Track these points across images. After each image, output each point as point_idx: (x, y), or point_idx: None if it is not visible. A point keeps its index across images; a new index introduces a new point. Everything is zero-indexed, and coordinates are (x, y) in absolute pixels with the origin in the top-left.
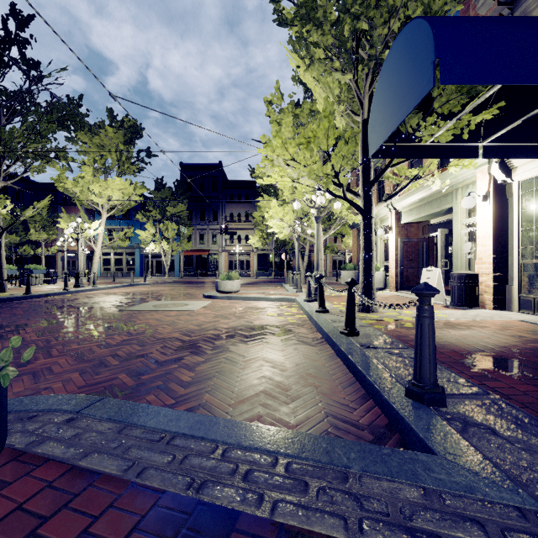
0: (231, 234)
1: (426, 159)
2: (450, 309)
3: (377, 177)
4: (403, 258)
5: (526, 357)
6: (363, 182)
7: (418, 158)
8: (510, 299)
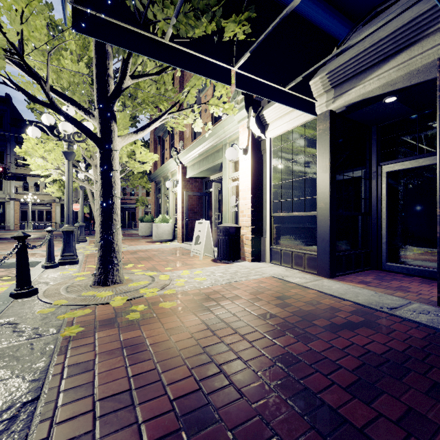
0: (17, 179)
1: (204, 115)
2: (216, 264)
3: (114, 90)
4: (188, 210)
5: (276, 402)
6: (98, 96)
7: (155, 58)
8: (264, 251)
